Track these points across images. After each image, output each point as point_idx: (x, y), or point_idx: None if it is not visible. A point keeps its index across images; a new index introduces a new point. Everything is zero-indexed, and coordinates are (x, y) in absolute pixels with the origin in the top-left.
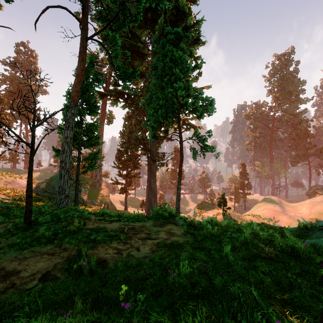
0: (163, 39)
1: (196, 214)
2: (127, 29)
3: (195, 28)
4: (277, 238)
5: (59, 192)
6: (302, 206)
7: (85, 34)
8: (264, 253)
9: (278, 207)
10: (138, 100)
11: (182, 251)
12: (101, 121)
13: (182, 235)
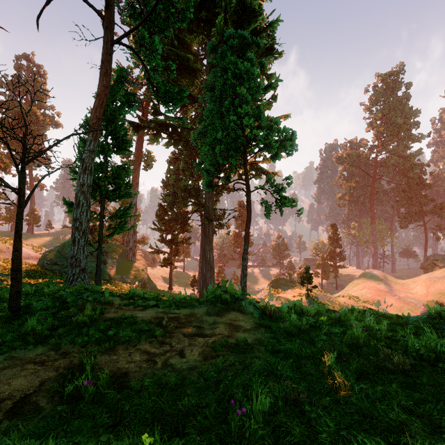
0: (223, 46)
1: (272, 296)
2: (172, 34)
3: (267, 33)
4: (409, 336)
5: (71, 263)
6: (415, 284)
7: (110, 35)
8: (391, 363)
9: (382, 285)
10: (188, 134)
11: (253, 358)
12: (136, 165)
13: (252, 329)
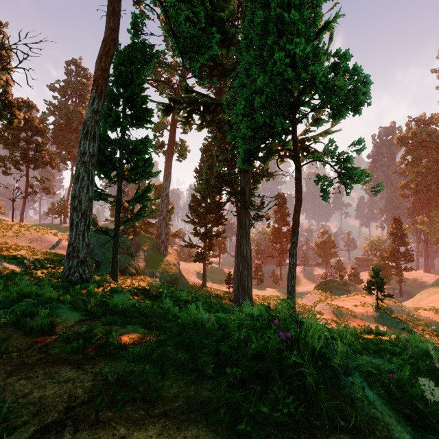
0: None
1: None
2: None
3: None
4: None
5: (68, 253)
6: None
7: None
8: None
9: None
10: (221, 113)
11: None
12: (168, 154)
13: None
